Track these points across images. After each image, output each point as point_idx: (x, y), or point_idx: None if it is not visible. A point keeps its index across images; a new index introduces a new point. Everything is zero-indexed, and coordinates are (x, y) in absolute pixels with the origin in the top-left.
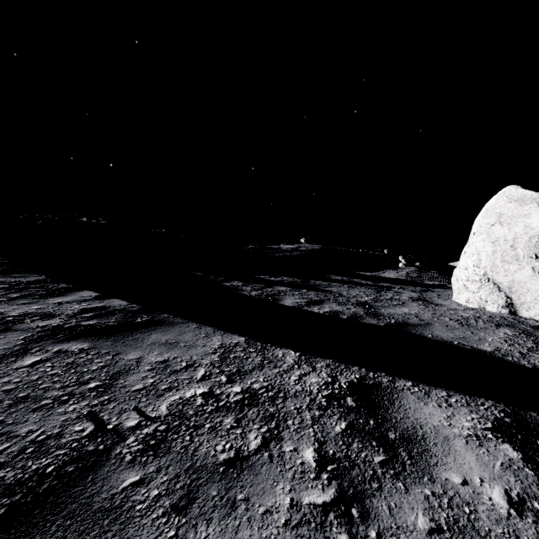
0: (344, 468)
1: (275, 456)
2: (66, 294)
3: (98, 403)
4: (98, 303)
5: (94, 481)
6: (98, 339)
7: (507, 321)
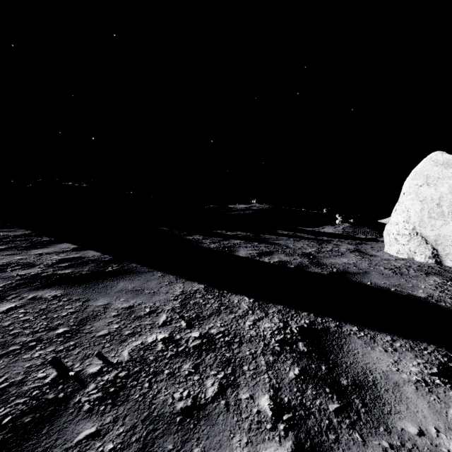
0: (299, 417)
1: (232, 404)
2: (47, 246)
3: (64, 349)
4: (74, 254)
5: (49, 433)
6: (71, 287)
7: (434, 270)
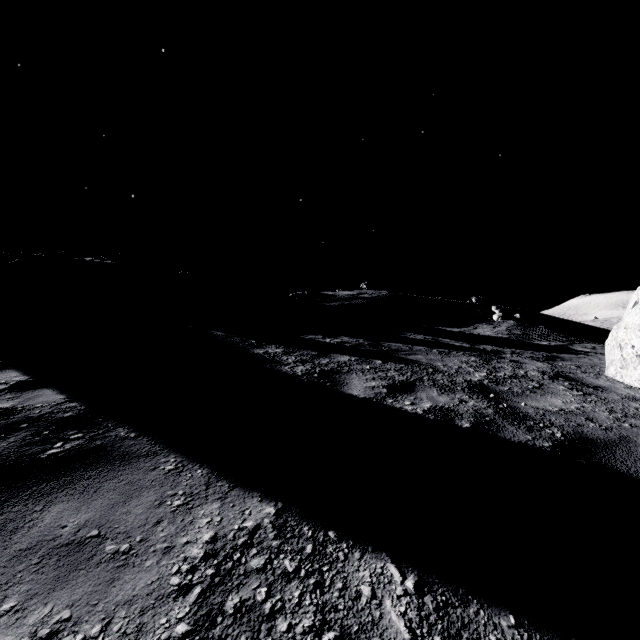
0: None
1: None
2: None
3: None
4: (4, 401)
5: None
6: None
7: None
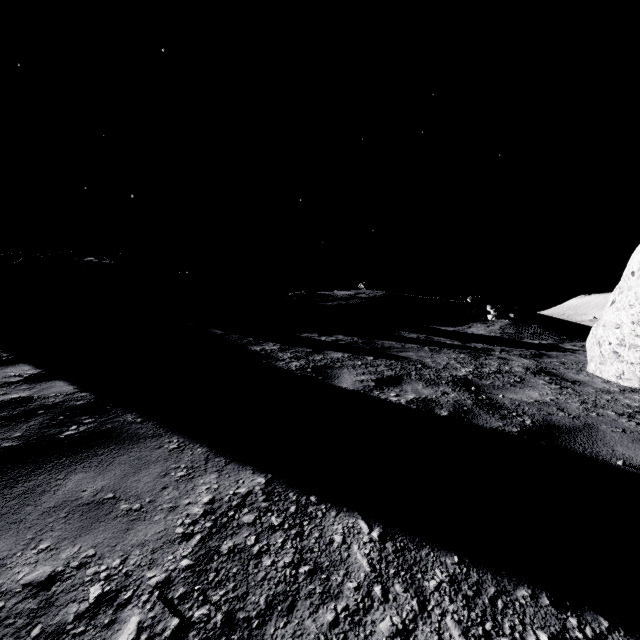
0: None
1: None
2: None
3: None
4: (21, 391)
5: None
6: None
7: None
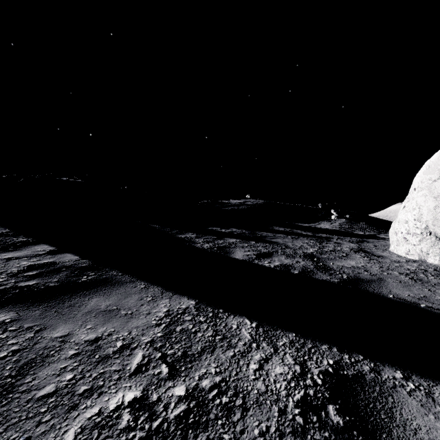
0: None
1: None
2: (20, 248)
3: None
4: (48, 259)
5: None
6: (28, 307)
7: None
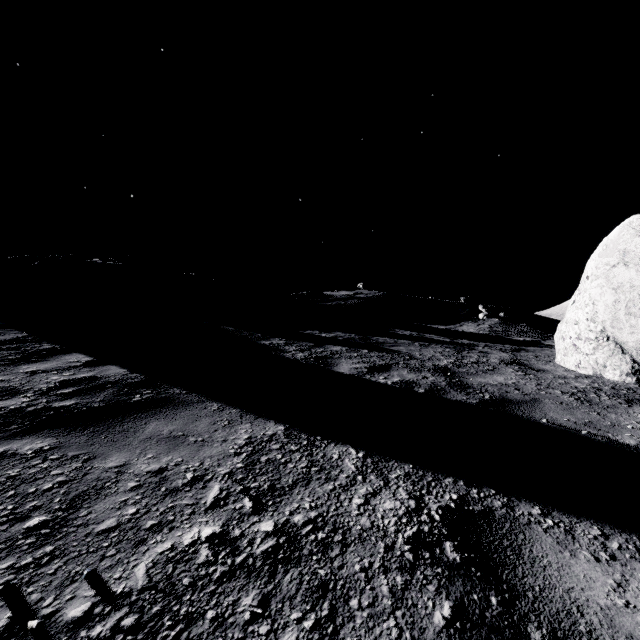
0: None
1: None
2: (46, 358)
3: (32, 563)
4: (86, 372)
5: None
6: (69, 432)
7: (638, 394)
